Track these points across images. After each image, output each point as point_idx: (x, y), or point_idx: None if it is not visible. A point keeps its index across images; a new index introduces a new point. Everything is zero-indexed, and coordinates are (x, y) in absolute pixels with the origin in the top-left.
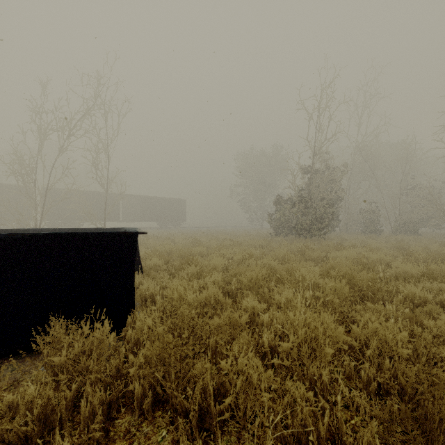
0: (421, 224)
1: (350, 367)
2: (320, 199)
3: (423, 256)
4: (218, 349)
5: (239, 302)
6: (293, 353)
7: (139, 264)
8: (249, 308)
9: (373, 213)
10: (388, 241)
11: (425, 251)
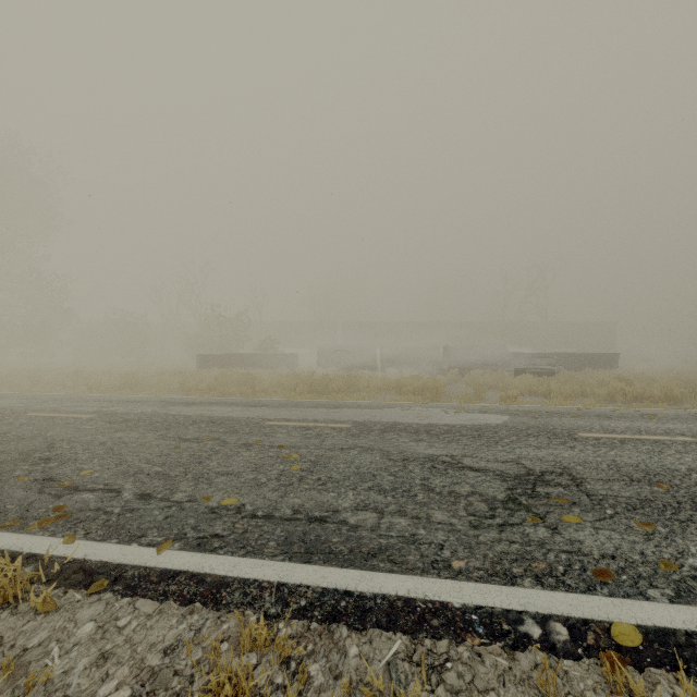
0: None
1: None
2: None
3: None
4: None
5: None
6: None
7: None
8: None
9: None
10: None
11: None
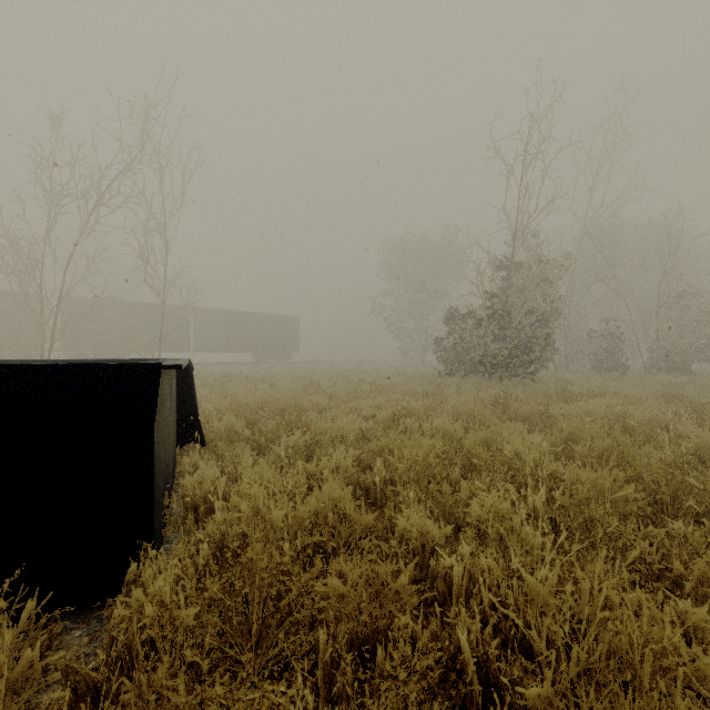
0: (693, 356)
1: None
2: (526, 312)
3: None
4: (337, 684)
5: (390, 517)
6: None
7: (198, 429)
8: (414, 535)
9: (611, 337)
10: (644, 385)
11: None
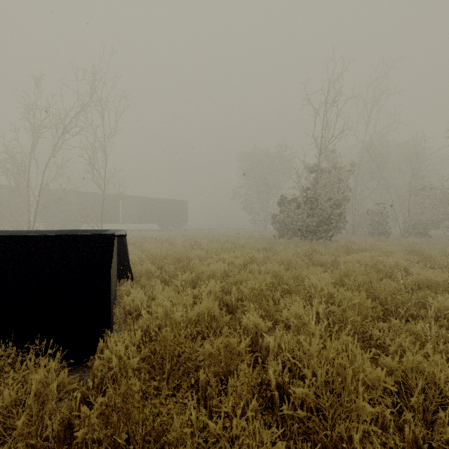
0: (431, 226)
1: (384, 414)
2: (327, 199)
3: (444, 261)
4: (208, 391)
5: (239, 318)
6: (309, 401)
7: (129, 270)
8: (251, 326)
9: (381, 214)
10: (398, 244)
11: (443, 255)
